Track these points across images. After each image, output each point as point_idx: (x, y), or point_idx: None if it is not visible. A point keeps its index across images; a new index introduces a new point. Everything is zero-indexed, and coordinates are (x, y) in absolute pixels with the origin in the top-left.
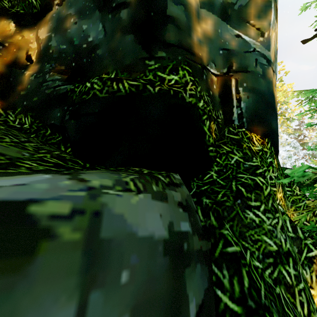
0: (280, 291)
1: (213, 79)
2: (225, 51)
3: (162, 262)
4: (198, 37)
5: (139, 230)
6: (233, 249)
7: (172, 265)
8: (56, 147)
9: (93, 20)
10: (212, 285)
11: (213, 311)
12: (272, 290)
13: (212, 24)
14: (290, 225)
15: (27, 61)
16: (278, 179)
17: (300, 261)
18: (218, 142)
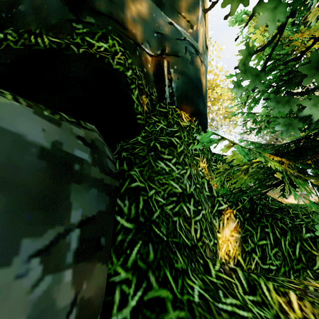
0: (178, 220)
1: (147, 58)
2: (159, 35)
3: (34, 161)
4: (132, 15)
5: (1, 122)
6: (136, 184)
7: (51, 171)
8: None
9: None
10: (113, 213)
11: (109, 231)
12: (169, 217)
13: (147, 7)
14: (208, 186)
15: None
16: (203, 152)
17: (212, 213)
18: (149, 114)
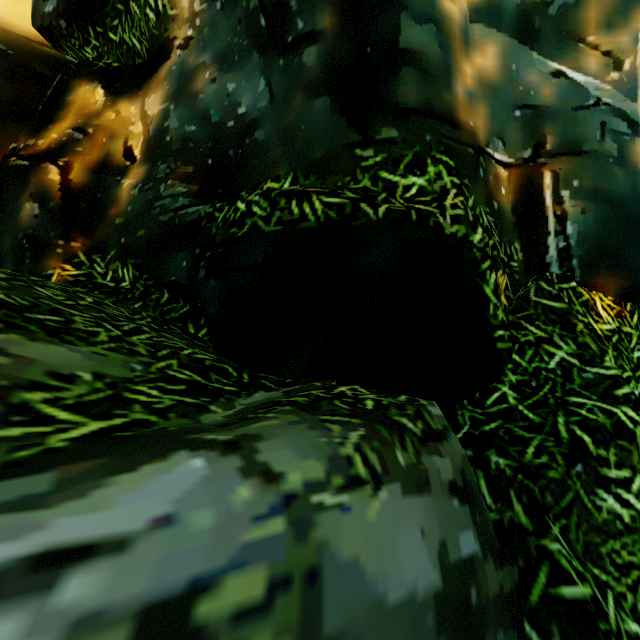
0: None
1: (499, 173)
2: (528, 111)
3: None
4: (466, 87)
5: (389, 588)
6: (575, 592)
7: None
8: (179, 327)
9: (248, 71)
10: None
11: None
12: None
13: (498, 54)
14: None
15: (126, 158)
16: None
17: None
18: (513, 315)
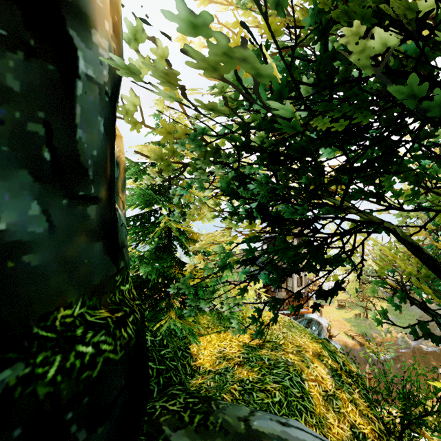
0: None
1: None
2: None
3: None
4: None
5: None
6: None
7: None
8: None
9: (14, 186)
10: None
11: None
12: None
13: None
14: None
15: None
16: None
17: None
18: None
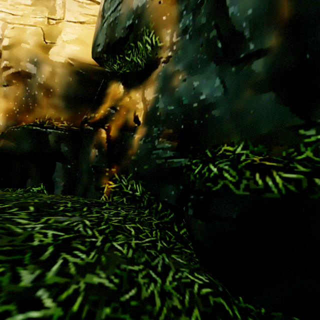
0: None
1: None
2: None
3: None
4: None
5: None
6: None
7: None
8: (170, 229)
9: (207, 74)
10: None
11: None
12: None
13: None
14: None
15: (135, 122)
16: None
17: None
18: None
